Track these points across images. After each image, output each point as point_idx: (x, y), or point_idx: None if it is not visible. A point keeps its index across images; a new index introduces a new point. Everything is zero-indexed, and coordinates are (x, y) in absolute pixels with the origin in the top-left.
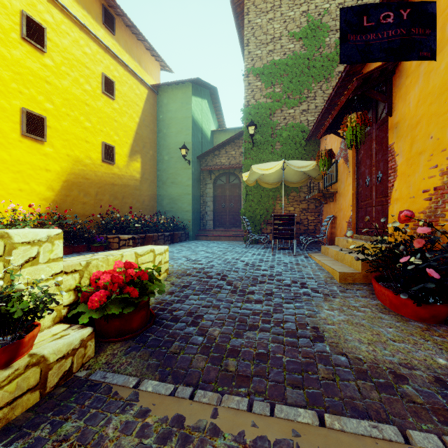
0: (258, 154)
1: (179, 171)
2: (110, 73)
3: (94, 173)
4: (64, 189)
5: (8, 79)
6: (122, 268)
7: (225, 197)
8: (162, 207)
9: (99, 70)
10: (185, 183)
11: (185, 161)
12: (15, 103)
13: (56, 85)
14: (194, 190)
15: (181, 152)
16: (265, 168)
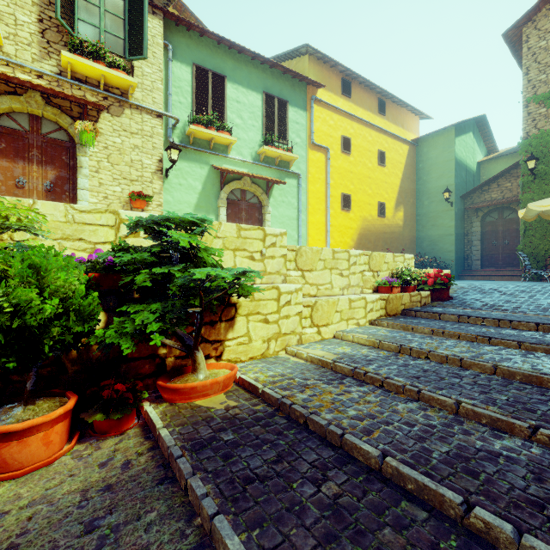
0: (542, 186)
1: (440, 214)
2: (382, 147)
3: (373, 226)
4: (358, 239)
5: (336, 179)
6: (436, 272)
7: (497, 235)
8: (421, 249)
9: (376, 149)
10: (447, 224)
11: (447, 203)
12: (339, 192)
13: (354, 172)
14: (457, 230)
15: (444, 196)
16: (544, 205)
